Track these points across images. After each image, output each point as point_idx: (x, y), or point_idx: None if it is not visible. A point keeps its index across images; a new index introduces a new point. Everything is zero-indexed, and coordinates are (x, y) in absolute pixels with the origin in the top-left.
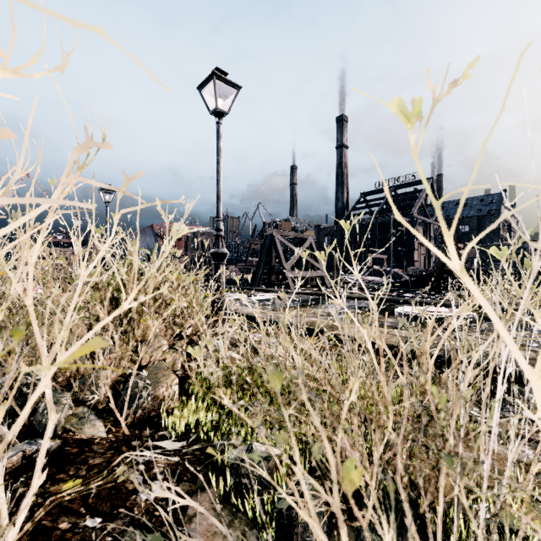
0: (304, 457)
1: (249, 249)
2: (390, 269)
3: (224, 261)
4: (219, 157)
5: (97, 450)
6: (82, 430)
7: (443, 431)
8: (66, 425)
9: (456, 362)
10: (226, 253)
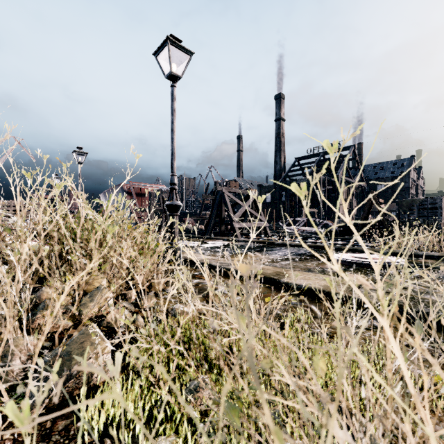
0: None
1: (203, 204)
2: (321, 220)
3: (178, 212)
4: (173, 117)
5: None
6: None
7: None
8: None
9: None
10: (180, 205)
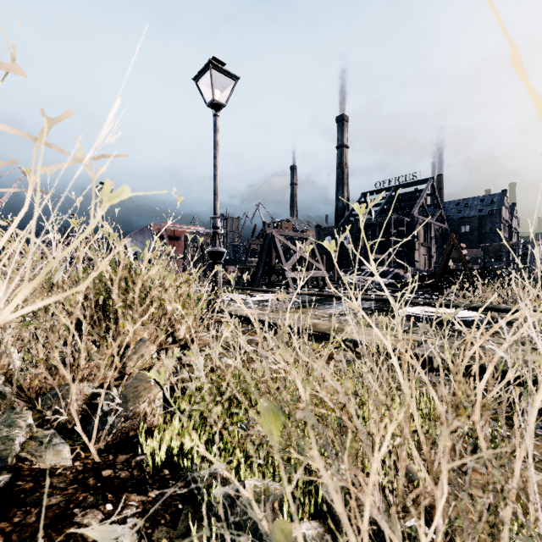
0: (308, 491)
1: (249, 249)
2: (391, 269)
3: (221, 260)
4: (216, 151)
5: (57, 484)
6: (42, 458)
7: (502, 482)
8: (21, 453)
9: (504, 381)
10: (224, 251)
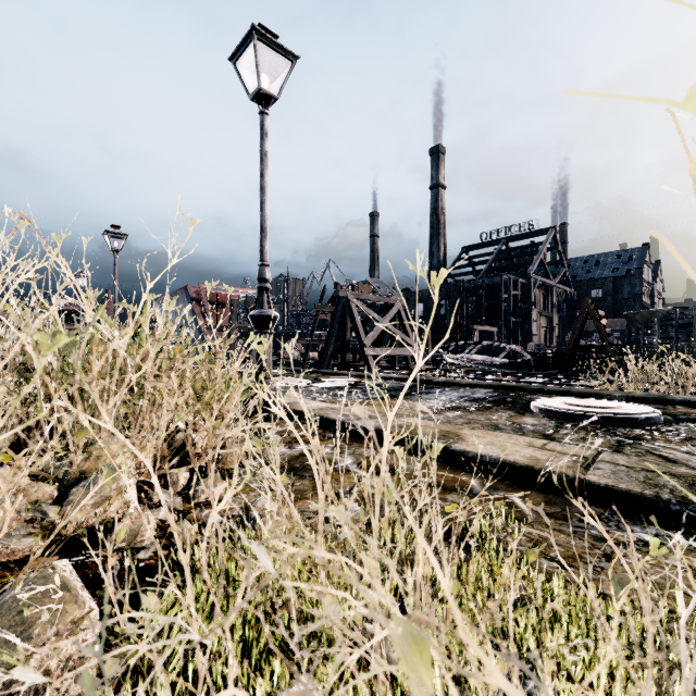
0: None
1: (316, 319)
2: (504, 345)
3: (271, 329)
4: (263, 166)
5: None
6: None
7: None
8: None
9: None
10: (275, 316)
